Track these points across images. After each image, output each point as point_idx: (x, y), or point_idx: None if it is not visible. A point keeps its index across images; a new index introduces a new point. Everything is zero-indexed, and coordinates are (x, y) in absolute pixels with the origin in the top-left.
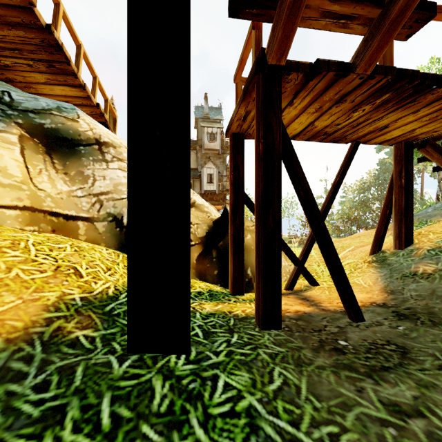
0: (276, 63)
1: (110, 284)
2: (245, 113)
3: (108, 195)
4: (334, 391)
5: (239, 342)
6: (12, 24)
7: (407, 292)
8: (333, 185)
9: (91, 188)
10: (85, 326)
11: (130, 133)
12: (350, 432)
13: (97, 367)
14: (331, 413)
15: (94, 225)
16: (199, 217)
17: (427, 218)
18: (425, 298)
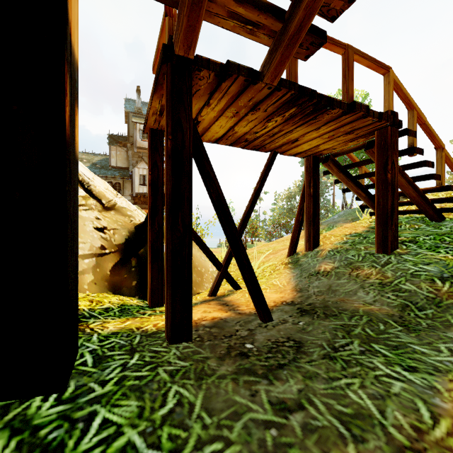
0: (184, 55)
1: None
2: (161, 107)
3: None
4: (229, 400)
5: (138, 364)
6: None
7: (311, 289)
8: (254, 191)
9: None
10: None
11: None
12: (234, 445)
13: None
14: (219, 427)
15: None
16: (118, 221)
17: (333, 224)
18: (324, 293)
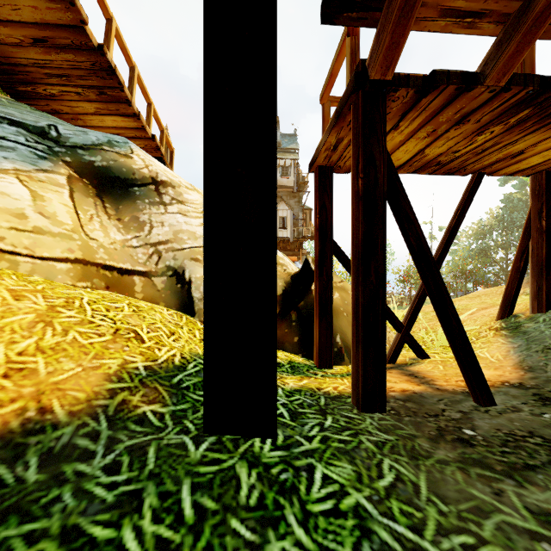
0: (380, 78)
1: (175, 352)
2: (336, 141)
3: (167, 245)
4: (464, 492)
5: (334, 426)
6: (60, 47)
7: None
8: (448, 229)
9: (148, 237)
10: (152, 400)
11: (206, 171)
12: (490, 545)
13: (170, 448)
14: (462, 519)
15: (152, 281)
16: None
17: None
18: None
